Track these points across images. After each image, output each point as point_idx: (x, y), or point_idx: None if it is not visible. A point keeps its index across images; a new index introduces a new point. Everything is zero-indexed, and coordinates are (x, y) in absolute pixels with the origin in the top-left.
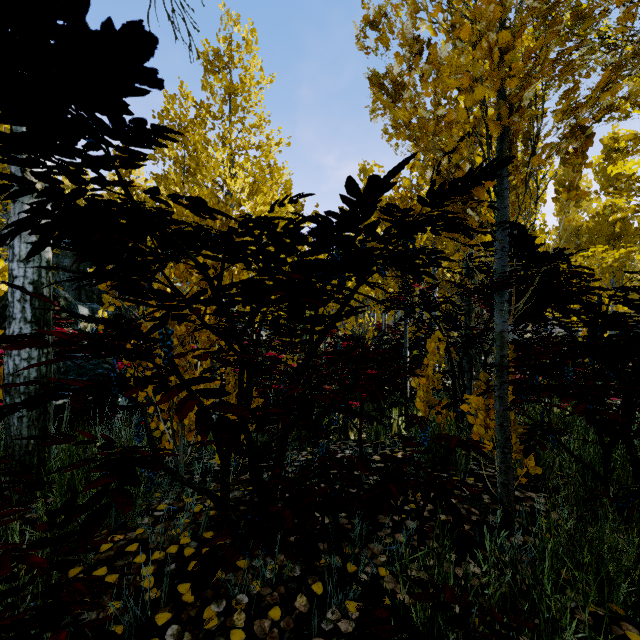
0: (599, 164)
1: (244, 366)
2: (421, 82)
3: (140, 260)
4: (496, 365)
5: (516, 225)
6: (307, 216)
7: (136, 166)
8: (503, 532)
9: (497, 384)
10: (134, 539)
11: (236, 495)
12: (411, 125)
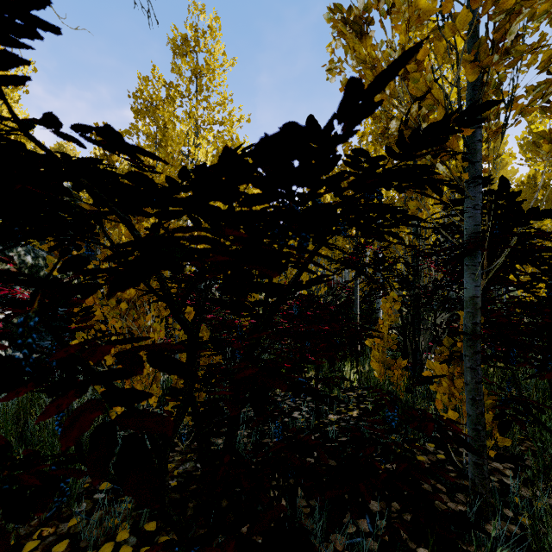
0: (524, 139)
1: (160, 368)
2: (391, 15)
3: None
4: (467, 333)
5: (490, 180)
6: None
7: (18, 81)
8: (499, 549)
9: (468, 354)
10: (65, 533)
11: (187, 468)
12: (378, 66)
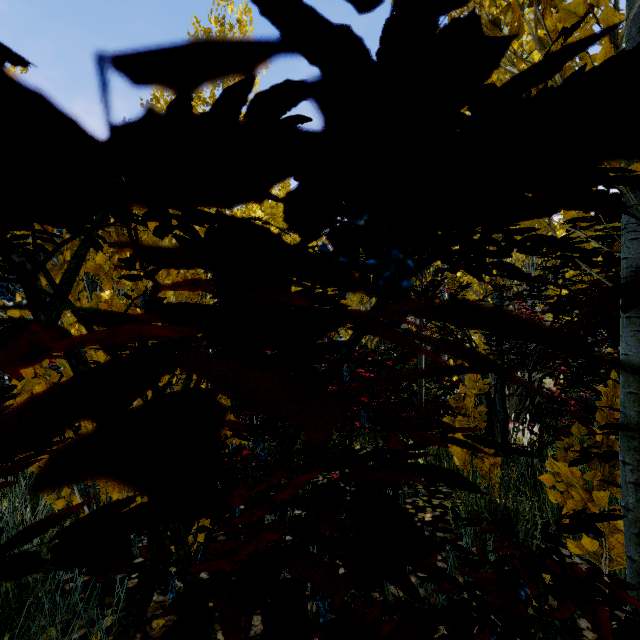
0: None
1: None
2: None
3: (16, 244)
4: (630, 428)
5: None
6: (280, 86)
7: None
8: None
9: (631, 461)
10: None
11: None
12: None
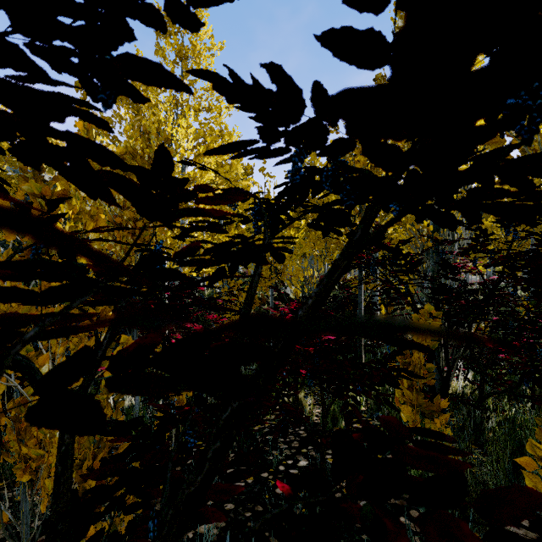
0: None
1: None
2: None
3: None
4: None
5: None
6: None
7: None
8: None
9: None
10: None
11: None
12: None
